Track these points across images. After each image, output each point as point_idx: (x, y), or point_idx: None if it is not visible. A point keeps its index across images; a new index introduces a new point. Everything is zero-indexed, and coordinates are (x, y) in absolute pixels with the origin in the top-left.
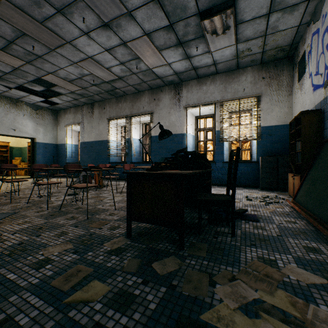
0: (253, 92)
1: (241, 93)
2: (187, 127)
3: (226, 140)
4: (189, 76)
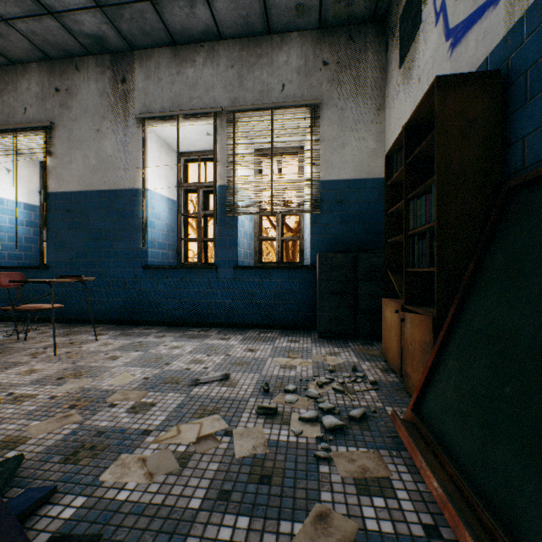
0: (303, 95)
1: (277, 94)
2: (148, 173)
3: (242, 210)
4: (147, 29)
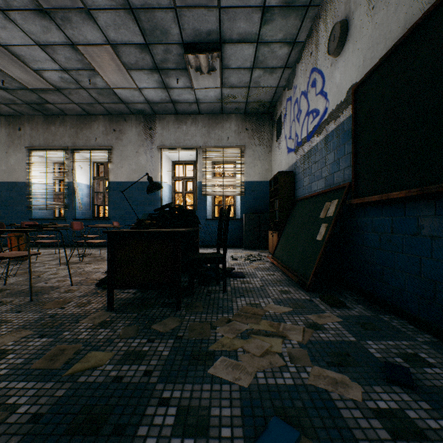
0: (237, 143)
1: (226, 141)
2: (163, 174)
3: (209, 193)
4: (166, 109)
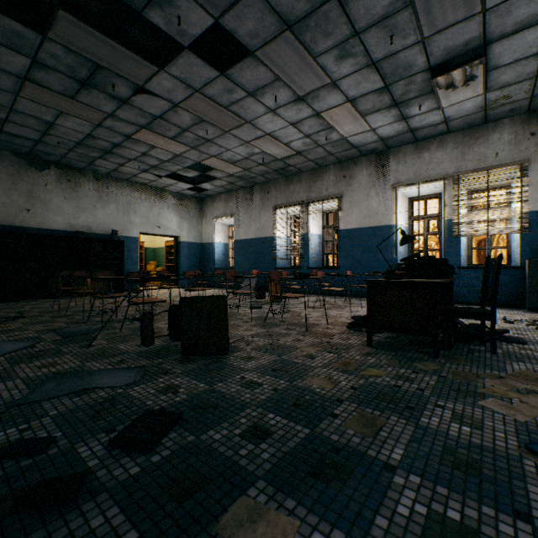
0: (513, 157)
1: (491, 159)
2: (397, 215)
3: (464, 233)
4: (402, 141)
